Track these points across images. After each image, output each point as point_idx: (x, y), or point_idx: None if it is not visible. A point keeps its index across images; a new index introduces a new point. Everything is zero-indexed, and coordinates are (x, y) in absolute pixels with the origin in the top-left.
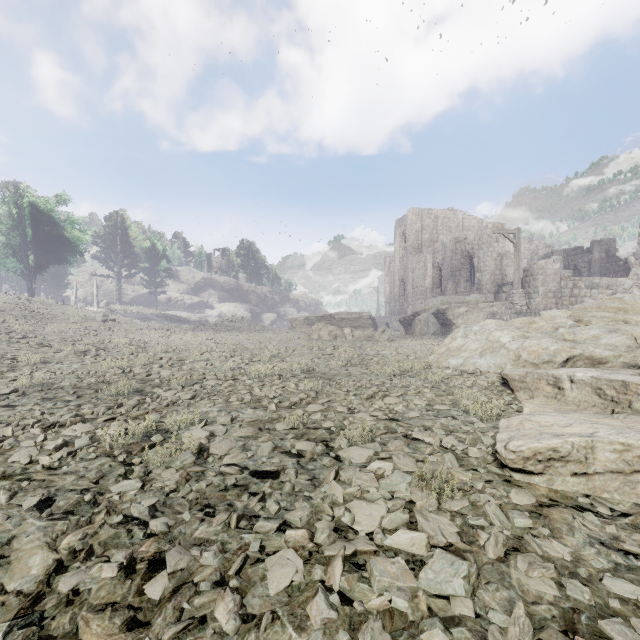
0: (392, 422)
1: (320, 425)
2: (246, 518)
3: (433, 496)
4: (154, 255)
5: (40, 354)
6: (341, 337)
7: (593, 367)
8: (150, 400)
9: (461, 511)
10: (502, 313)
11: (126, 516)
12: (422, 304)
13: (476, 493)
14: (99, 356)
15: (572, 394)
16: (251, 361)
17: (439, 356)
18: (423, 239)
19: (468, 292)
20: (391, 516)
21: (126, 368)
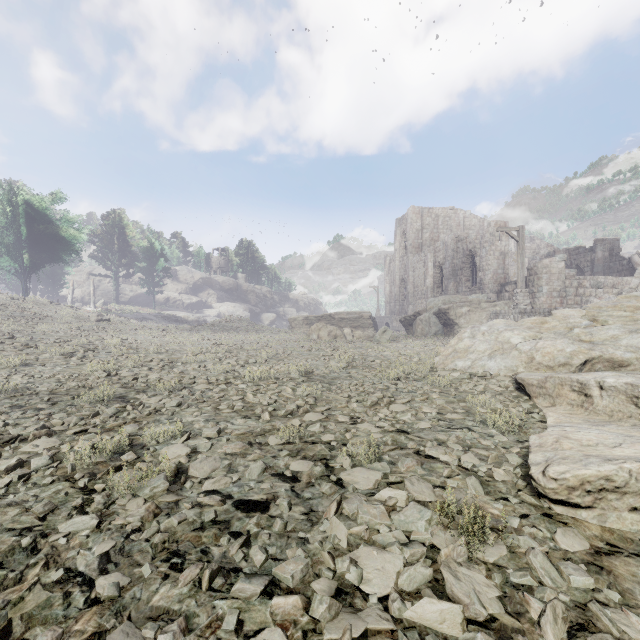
0: (400, 435)
1: (319, 438)
2: (223, 573)
3: (461, 541)
4: (152, 254)
5: (23, 356)
6: (341, 337)
7: (613, 370)
8: (131, 408)
9: (498, 562)
10: (505, 313)
11: (69, 570)
12: (423, 304)
13: (513, 534)
14: (86, 358)
15: (602, 402)
16: (247, 363)
17: (445, 358)
18: (424, 238)
19: (470, 291)
20: (410, 572)
21: (112, 371)
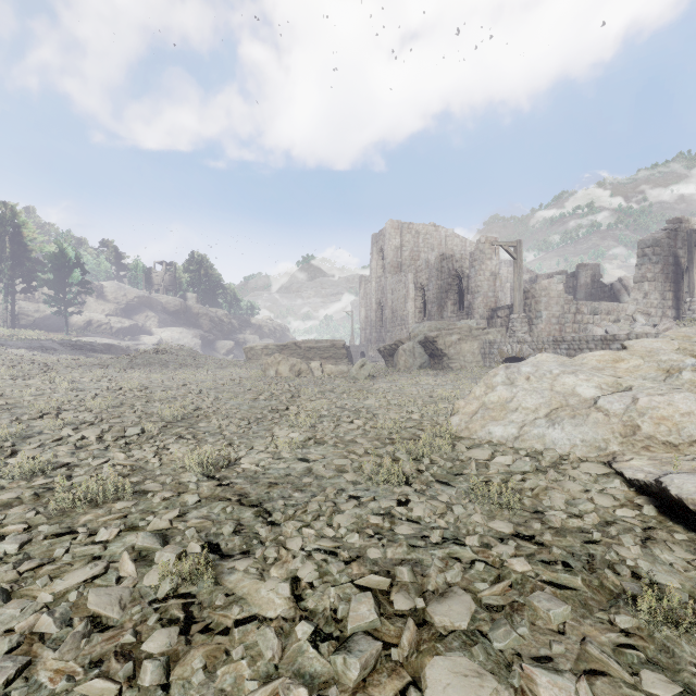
0: None
1: None
2: None
3: None
4: (62, 263)
5: None
6: (307, 373)
7: None
8: None
9: None
10: (501, 342)
11: None
12: (403, 331)
13: None
14: None
15: None
16: (119, 436)
17: (469, 418)
18: (403, 257)
19: (456, 317)
20: None
21: None
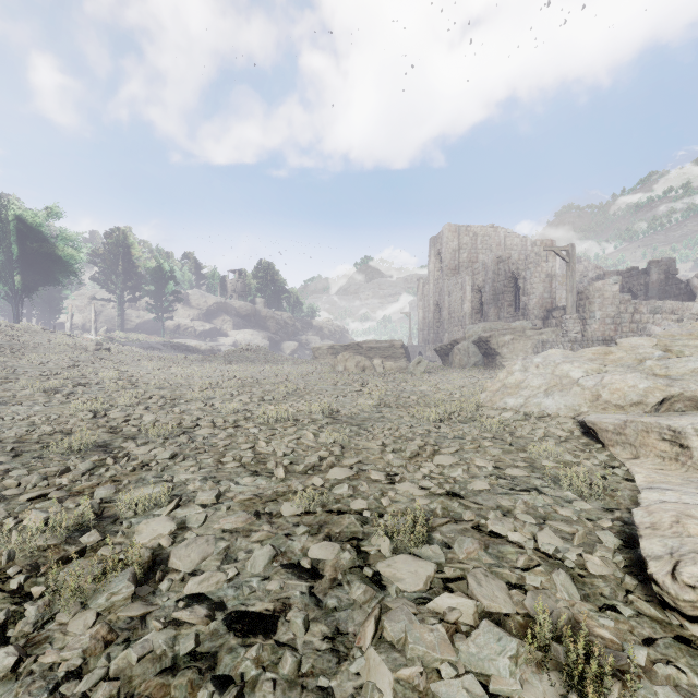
0: (452, 500)
1: (347, 506)
2: None
3: None
4: (160, 277)
5: None
6: (370, 369)
7: (696, 410)
8: (111, 461)
9: None
10: (553, 341)
11: None
12: (460, 331)
13: (643, 680)
14: (74, 394)
15: None
16: (262, 400)
17: (492, 394)
18: (461, 259)
19: (512, 318)
20: None
21: (101, 411)
